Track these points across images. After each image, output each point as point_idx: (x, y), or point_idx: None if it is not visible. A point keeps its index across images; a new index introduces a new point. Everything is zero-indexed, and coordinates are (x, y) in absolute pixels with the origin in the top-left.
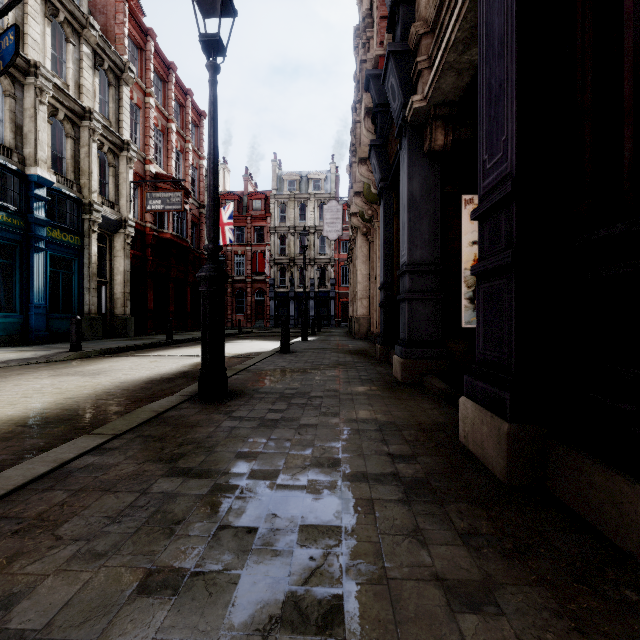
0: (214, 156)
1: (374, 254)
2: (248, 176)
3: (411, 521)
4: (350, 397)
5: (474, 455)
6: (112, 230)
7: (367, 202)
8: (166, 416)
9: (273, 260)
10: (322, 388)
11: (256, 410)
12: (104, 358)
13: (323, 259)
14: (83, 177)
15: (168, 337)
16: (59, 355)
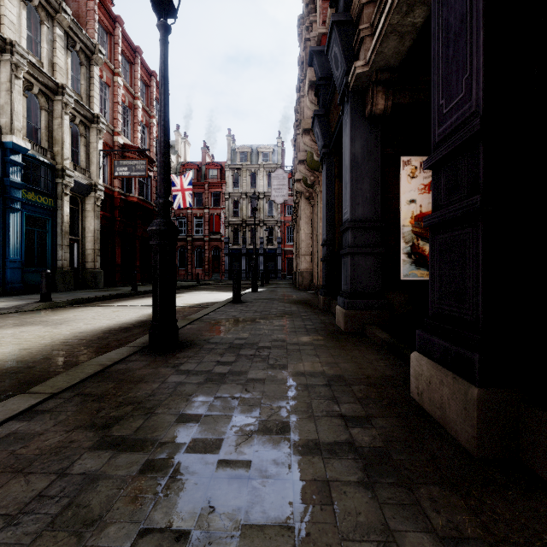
0: (165, 113)
1: (316, 215)
2: (206, 149)
3: (378, 516)
4: (297, 347)
5: (431, 416)
6: (83, 193)
7: (310, 169)
8: (112, 370)
9: (227, 221)
10: (270, 338)
11: (204, 362)
12: (71, 308)
13: (271, 221)
14: (56, 145)
15: (133, 288)
16: (29, 305)
